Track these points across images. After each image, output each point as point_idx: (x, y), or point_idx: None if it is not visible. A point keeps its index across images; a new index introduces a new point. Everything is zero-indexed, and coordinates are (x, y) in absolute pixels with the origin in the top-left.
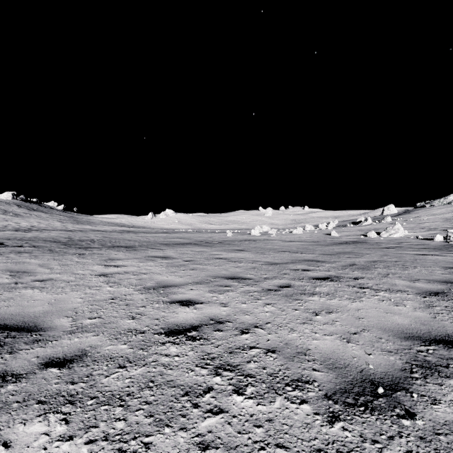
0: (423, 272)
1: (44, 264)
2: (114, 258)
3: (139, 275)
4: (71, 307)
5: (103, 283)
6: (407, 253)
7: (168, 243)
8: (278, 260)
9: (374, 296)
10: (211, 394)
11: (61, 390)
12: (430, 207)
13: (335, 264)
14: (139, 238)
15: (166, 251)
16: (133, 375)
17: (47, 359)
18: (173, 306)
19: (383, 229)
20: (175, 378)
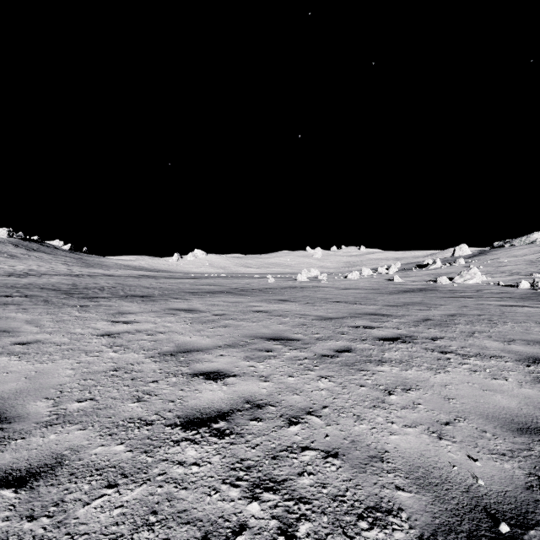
0: (517, 329)
1: (34, 320)
2: (125, 312)
3: (154, 335)
4: (56, 383)
5: (106, 346)
6: (490, 304)
7: (196, 292)
8: (332, 314)
9: (462, 365)
10: (244, 537)
11: (10, 532)
12: (510, 246)
13: (405, 319)
14: (160, 284)
15: (192, 302)
16: (126, 501)
17: (1, 473)
18: (195, 380)
19: (456, 274)
20: (190, 505)
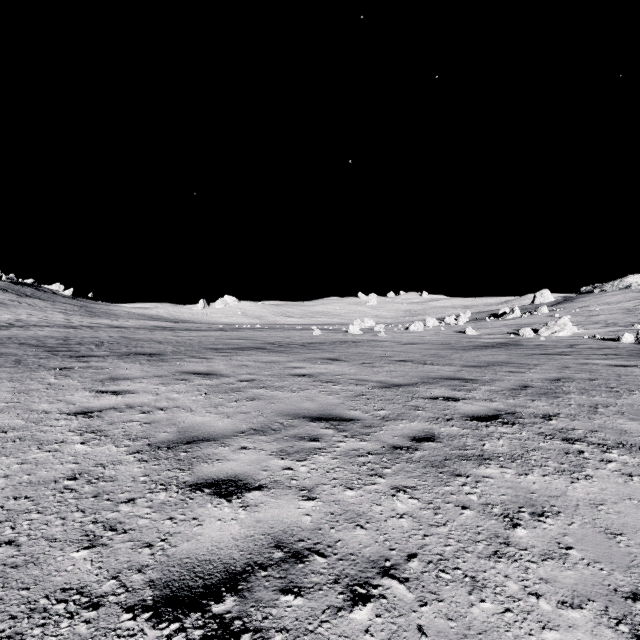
0: None
1: None
2: (119, 377)
3: (150, 413)
4: None
5: (74, 433)
6: (596, 364)
7: (220, 348)
8: (399, 379)
9: (606, 464)
10: None
11: None
12: (601, 292)
13: (496, 385)
14: (176, 338)
15: (213, 362)
16: None
17: None
18: (196, 498)
19: (540, 325)
20: None
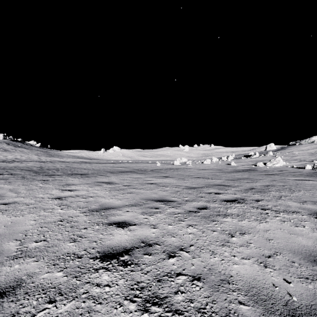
0: (307, 194)
1: (14, 189)
2: (70, 184)
3: (86, 198)
4: (23, 229)
5: (57, 205)
6: (289, 179)
7: (113, 171)
8: (195, 185)
9: (276, 217)
10: None
11: None
12: (299, 145)
13: (239, 188)
14: (92, 167)
15: (111, 178)
16: (60, 313)
17: None
18: (110, 227)
19: (268, 161)
20: (102, 316)
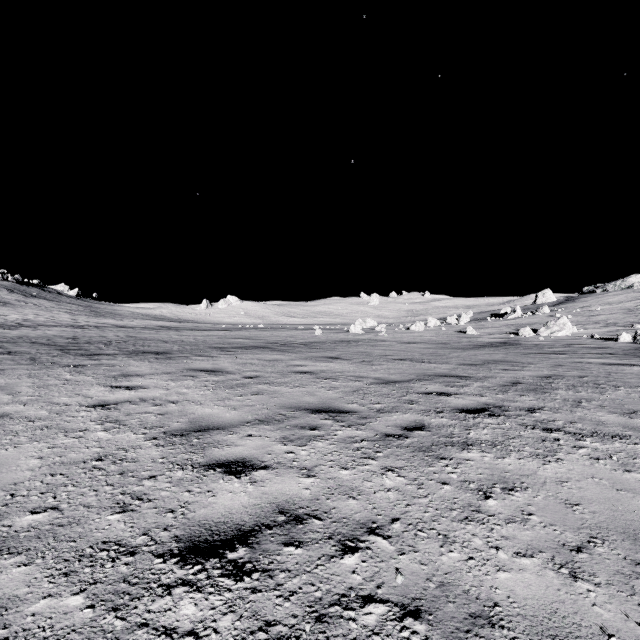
0: (634, 396)
1: (8, 385)
2: (130, 373)
3: (163, 406)
4: (10, 481)
5: (95, 423)
6: (589, 362)
7: (225, 347)
8: (396, 376)
9: (577, 450)
10: None
11: None
12: (603, 292)
13: (488, 382)
14: (181, 338)
15: (219, 360)
16: None
17: None
18: (209, 475)
19: (541, 324)
20: None
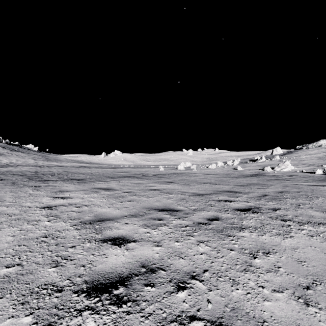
0: None
1: None
2: (64, 190)
3: (80, 207)
4: None
5: (44, 216)
6: (302, 184)
7: (113, 176)
8: (202, 191)
9: (301, 231)
10: None
11: None
12: (306, 149)
13: (250, 194)
14: (91, 172)
15: (110, 183)
16: None
17: None
18: (104, 245)
19: (275, 165)
20: None
